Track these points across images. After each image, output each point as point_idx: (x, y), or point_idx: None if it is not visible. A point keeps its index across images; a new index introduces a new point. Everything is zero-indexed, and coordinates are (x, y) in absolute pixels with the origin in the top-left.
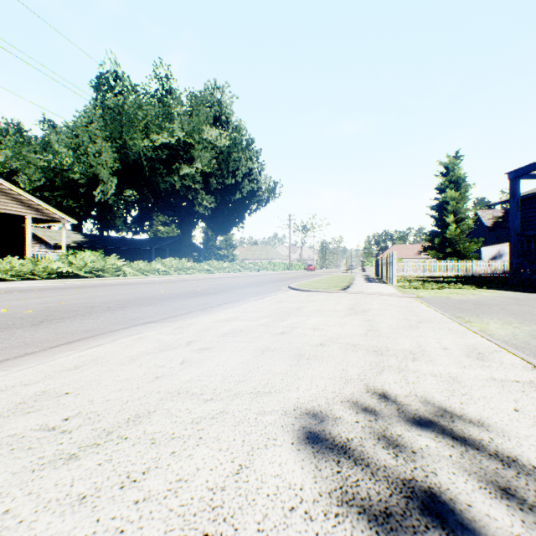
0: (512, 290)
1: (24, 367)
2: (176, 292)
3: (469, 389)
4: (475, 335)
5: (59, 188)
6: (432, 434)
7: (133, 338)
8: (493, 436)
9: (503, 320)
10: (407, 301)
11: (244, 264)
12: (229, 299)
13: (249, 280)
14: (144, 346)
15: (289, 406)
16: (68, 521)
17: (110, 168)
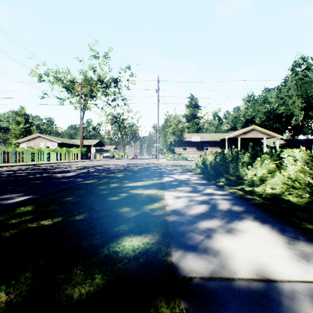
0: None
1: None
2: None
3: None
4: None
5: (270, 119)
6: None
7: None
8: None
9: None
10: None
11: None
12: None
13: None
14: None
15: None
16: None
17: (299, 108)
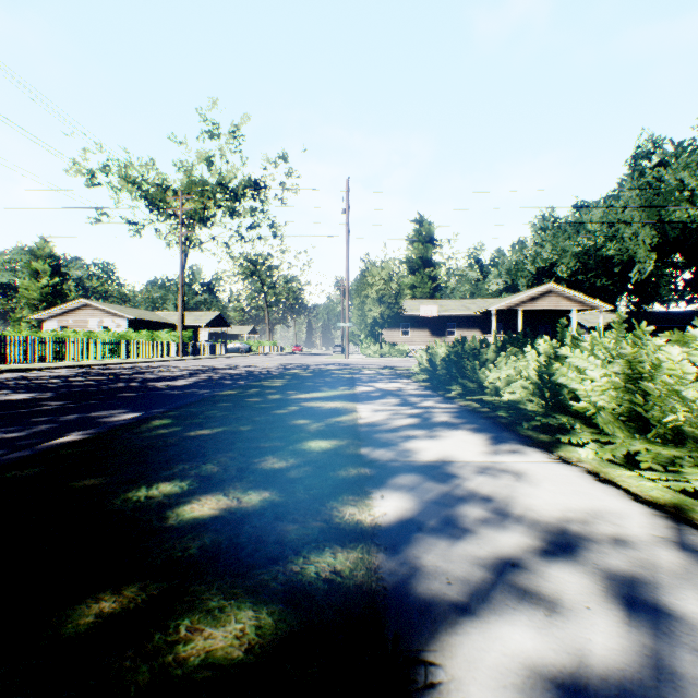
0: None
1: None
2: None
3: None
4: None
5: (590, 268)
6: None
7: None
8: None
9: None
10: None
11: None
12: None
13: None
14: None
15: None
16: None
17: (645, 246)
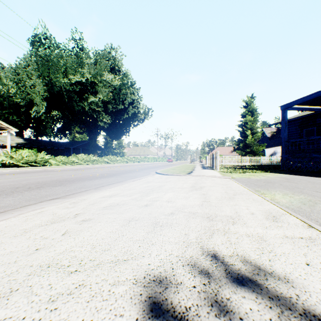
0: (284, 173)
1: None
2: (81, 176)
3: (273, 247)
4: (268, 203)
5: (6, 107)
6: (253, 295)
7: (35, 212)
8: (298, 293)
9: (283, 192)
10: (226, 180)
11: (130, 158)
12: (116, 180)
13: (131, 168)
14: (40, 219)
15: (140, 274)
16: None
17: (41, 96)
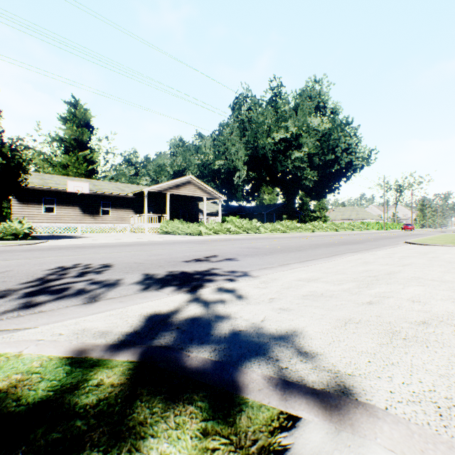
0: None
1: (339, 258)
2: (324, 243)
3: None
4: None
5: (205, 176)
6: None
7: (359, 255)
8: None
9: None
10: None
11: (339, 224)
12: (370, 247)
13: (358, 237)
14: (371, 257)
15: (453, 267)
16: (417, 269)
17: (242, 161)
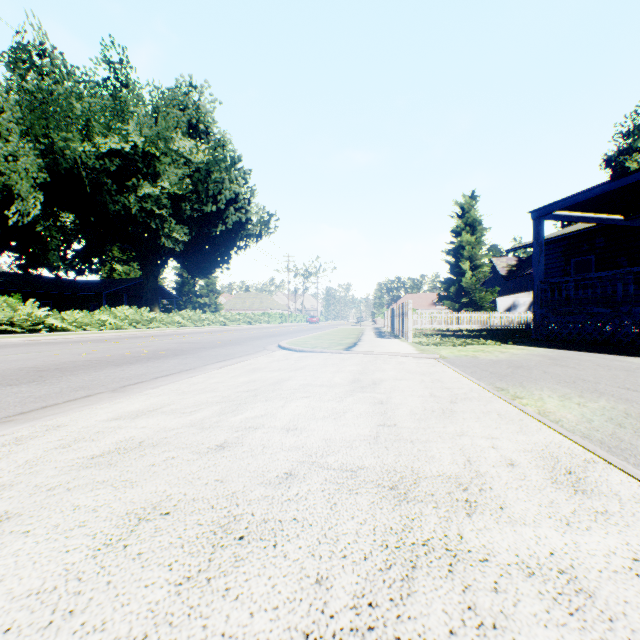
0: (539, 345)
1: None
2: (104, 357)
3: (632, 636)
4: (538, 424)
5: None
6: None
7: None
8: None
9: (557, 391)
10: (429, 363)
11: (230, 315)
12: (180, 367)
13: (229, 337)
14: None
15: None
16: None
17: (32, 179)
